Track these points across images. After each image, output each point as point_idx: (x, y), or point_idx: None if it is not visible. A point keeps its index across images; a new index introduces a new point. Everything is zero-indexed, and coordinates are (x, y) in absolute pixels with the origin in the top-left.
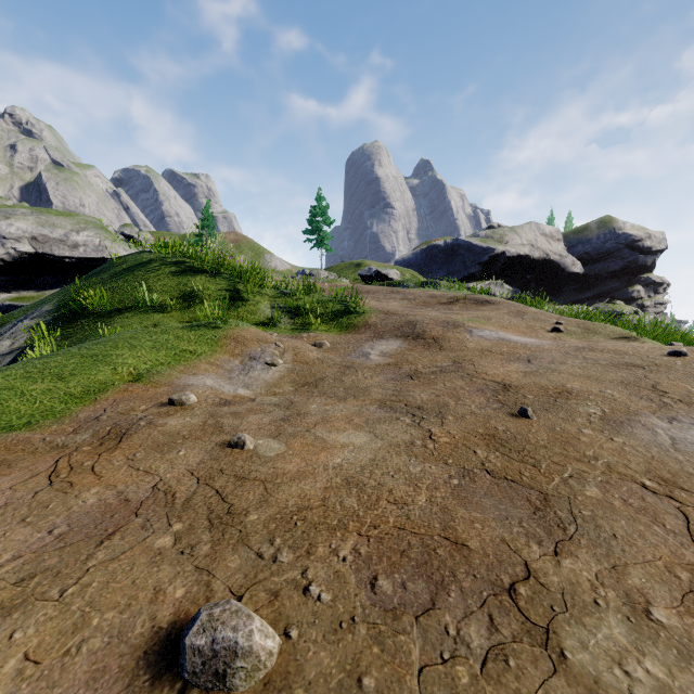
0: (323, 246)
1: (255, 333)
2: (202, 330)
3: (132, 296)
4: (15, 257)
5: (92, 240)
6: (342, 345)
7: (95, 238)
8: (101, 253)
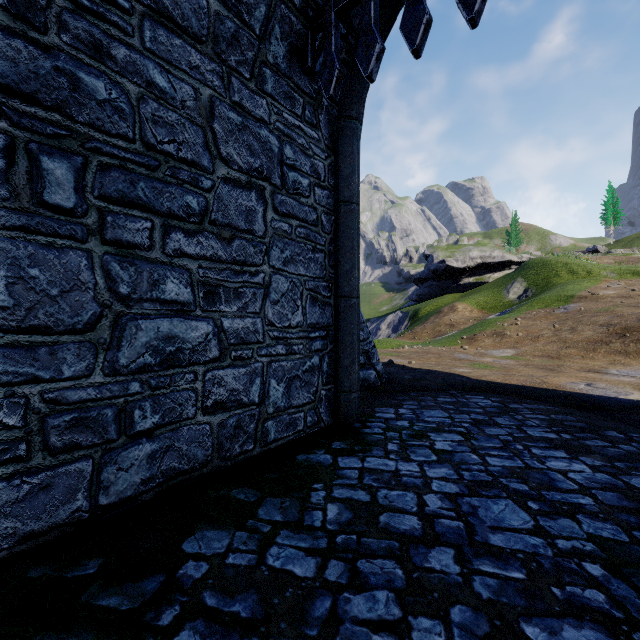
0: (613, 225)
1: (609, 279)
2: (594, 279)
3: (551, 273)
4: (475, 265)
5: (499, 254)
6: (639, 281)
7: (500, 253)
8: (503, 259)
